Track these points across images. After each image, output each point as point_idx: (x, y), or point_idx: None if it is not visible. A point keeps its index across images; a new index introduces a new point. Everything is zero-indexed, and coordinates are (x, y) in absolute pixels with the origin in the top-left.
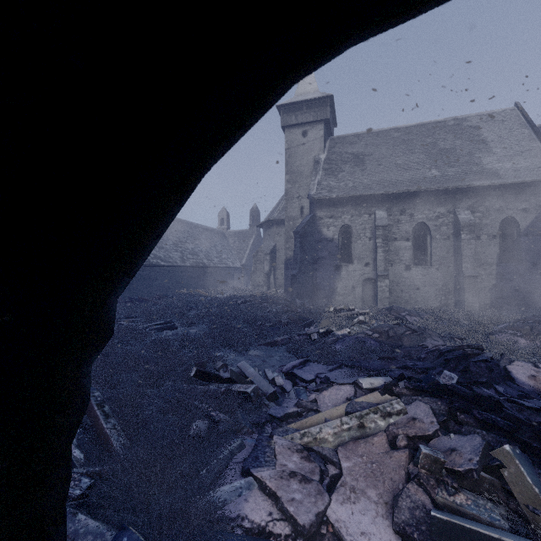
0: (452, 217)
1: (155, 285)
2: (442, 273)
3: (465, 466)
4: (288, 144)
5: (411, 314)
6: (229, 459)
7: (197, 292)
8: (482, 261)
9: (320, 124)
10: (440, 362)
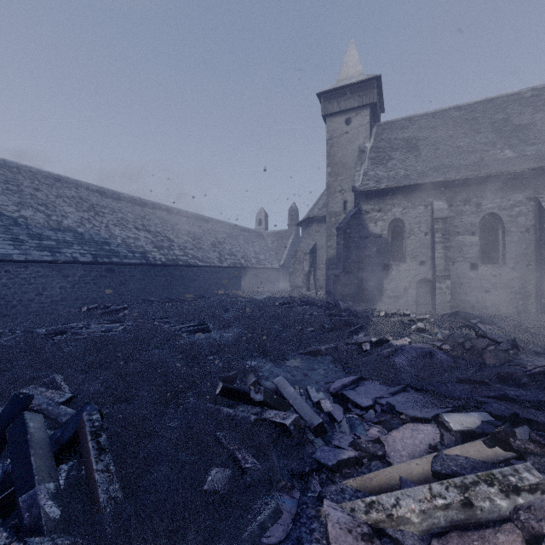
0: (533, 205)
1: (193, 285)
2: (519, 273)
3: None
4: (330, 134)
5: (484, 321)
6: (258, 537)
7: (234, 293)
8: None
9: (366, 109)
10: None
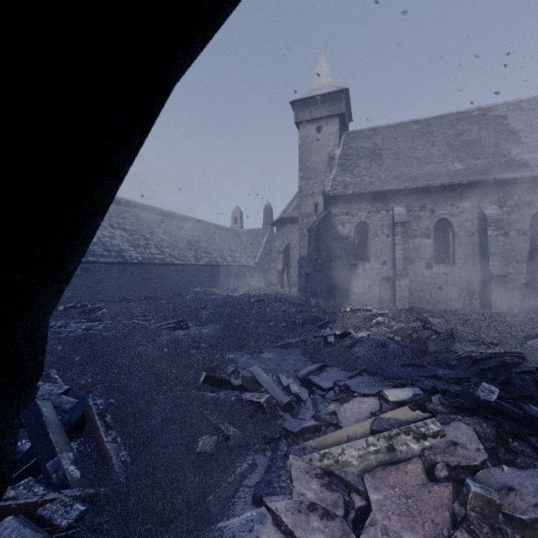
0: (477, 212)
1: (170, 283)
2: (466, 272)
3: (530, 513)
4: (302, 140)
5: (433, 315)
6: (239, 482)
7: (210, 290)
8: (510, 259)
9: (335, 119)
10: (475, 371)
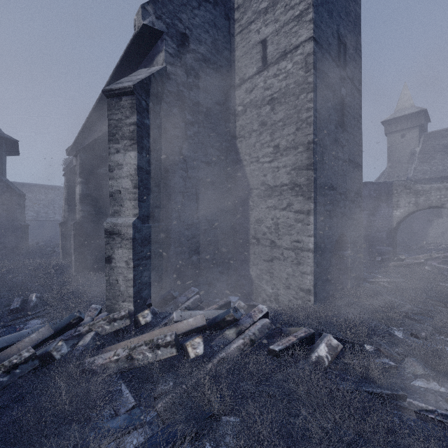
0: None
1: None
2: None
3: None
4: (390, 143)
5: None
6: None
7: None
8: None
9: (416, 128)
10: None
